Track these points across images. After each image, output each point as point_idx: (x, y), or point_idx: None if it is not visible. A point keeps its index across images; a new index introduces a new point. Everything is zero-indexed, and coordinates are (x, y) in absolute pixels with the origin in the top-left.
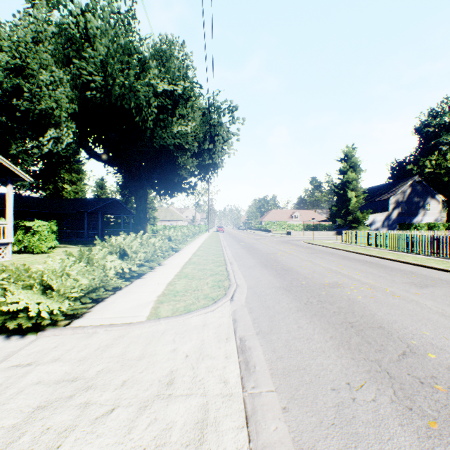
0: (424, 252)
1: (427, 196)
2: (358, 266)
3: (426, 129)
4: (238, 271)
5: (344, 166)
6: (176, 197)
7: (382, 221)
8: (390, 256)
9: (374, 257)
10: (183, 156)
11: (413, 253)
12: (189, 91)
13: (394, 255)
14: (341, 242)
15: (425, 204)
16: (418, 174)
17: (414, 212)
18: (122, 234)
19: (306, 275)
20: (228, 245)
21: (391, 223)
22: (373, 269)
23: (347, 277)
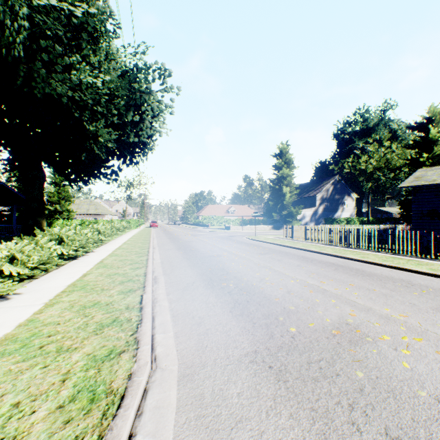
0: (377, 249)
1: (345, 194)
2: (334, 273)
3: (342, 135)
4: (165, 300)
5: (279, 162)
6: (93, 184)
7: (310, 216)
8: (352, 255)
9: (335, 257)
10: (93, 123)
11: (366, 250)
12: (98, 24)
13: (354, 253)
14: (284, 238)
15: (343, 201)
16: (337, 174)
17: (335, 208)
18: (15, 231)
19: (283, 302)
20: (158, 244)
21: (318, 218)
22: (359, 279)
23: (347, 302)
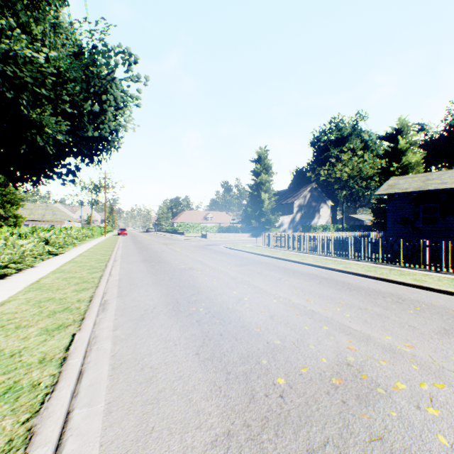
0: (357, 257)
1: (321, 201)
2: (320, 288)
3: (319, 144)
4: (108, 339)
5: (258, 167)
6: (43, 185)
7: (288, 223)
8: (334, 265)
9: (317, 267)
10: (35, 108)
11: (347, 258)
12: None
13: (336, 263)
14: (263, 246)
15: (319, 209)
16: (313, 182)
17: (312, 215)
18: None
19: (265, 334)
20: (123, 255)
21: (296, 225)
22: (348, 295)
23: (341, 328)
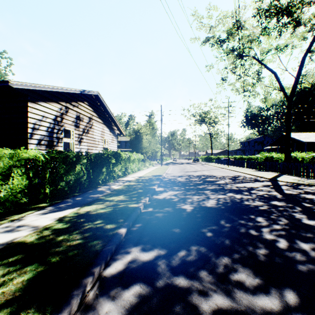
0: None
1: None
2: None
3: None
4: None
5: None
6: None
7: None
8: None
9: None
10: None
11: None
12: None
13: None
14: None
15: None
16: None
17: None
18: None
19: None
20: None
21: None
22: None
23: None
